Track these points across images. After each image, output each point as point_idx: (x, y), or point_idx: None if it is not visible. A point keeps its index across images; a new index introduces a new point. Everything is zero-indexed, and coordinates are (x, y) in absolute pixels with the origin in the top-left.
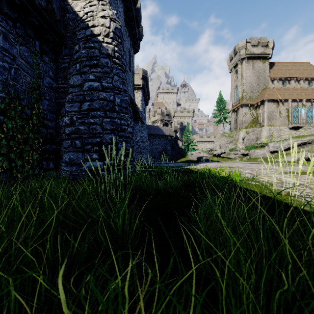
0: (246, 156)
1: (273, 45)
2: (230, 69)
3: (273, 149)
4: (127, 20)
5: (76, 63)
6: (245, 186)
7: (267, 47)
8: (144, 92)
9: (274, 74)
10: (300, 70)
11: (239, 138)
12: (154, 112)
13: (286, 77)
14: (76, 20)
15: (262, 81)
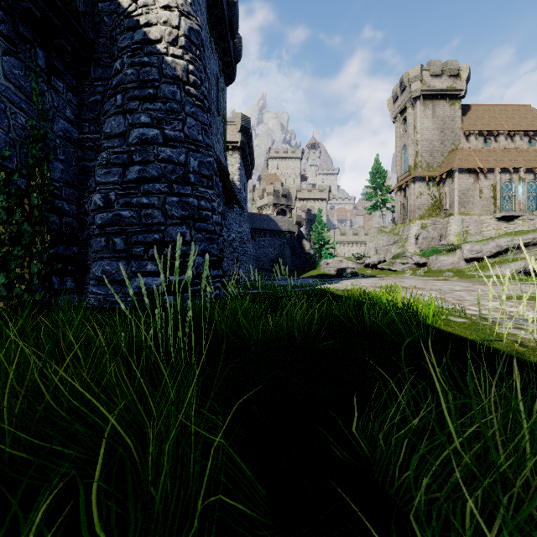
0: (423, 267)
1: (468, 74)
2: (394, 116)
3: (469, 255)
4: (213, 22)
5: (116, 93)
6: (443, 327)
7: (458, 78)
8: (244, 155)
9: (469, 125)
10: (514, 118)
11: (410, 236)
12: (262, 190)
13: (490, 130)
14: (117, 14)
15: (450, 137)
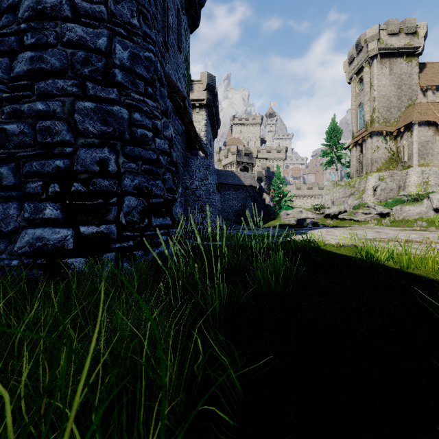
0: (386, 217)
1: (426, 31)
2: (350, 77)
3: None
4: None
5: None
6: None
7: (415, 35)
8: (210, 113)
9: (426, 81)
10: None
11: (367, 188)
12: (227, 150)
13: None
14: None
15: (407, 93)
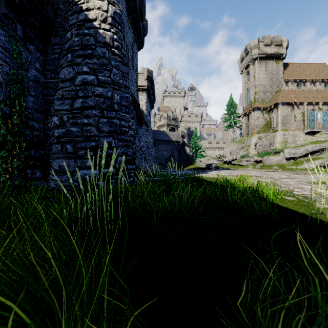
0: (259, 163)
1: (287, 44)
2: (241, 70)
3: (288, 155)
4: (129, 10)
5: (67, 53)
6: (281, 204)
7: (281, 46)
8: (149, 94)
9: (288, 76)
10: (315, 71)
11: (251, 144)
12: (160, 116)
13: (301, 78)
14: (68, 3)
15: (276, 83)
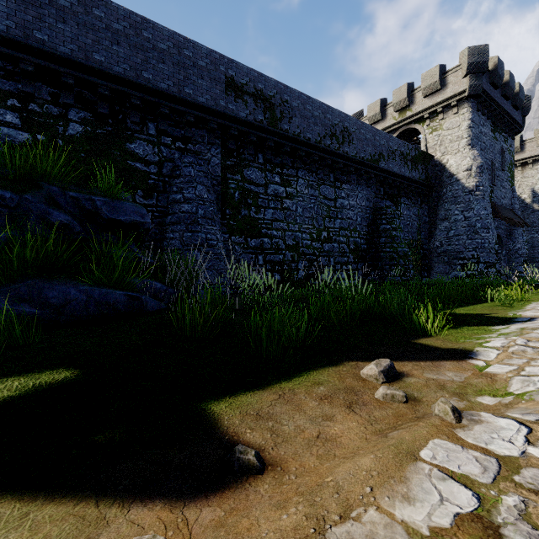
0: None
1: None
2: None
3: None
4: (496, 124)
5: (443, 202)
6: None
7: None
8: None
9: None
10: None
11: None
12: None
13: None
14: (443, 170)
15: None
